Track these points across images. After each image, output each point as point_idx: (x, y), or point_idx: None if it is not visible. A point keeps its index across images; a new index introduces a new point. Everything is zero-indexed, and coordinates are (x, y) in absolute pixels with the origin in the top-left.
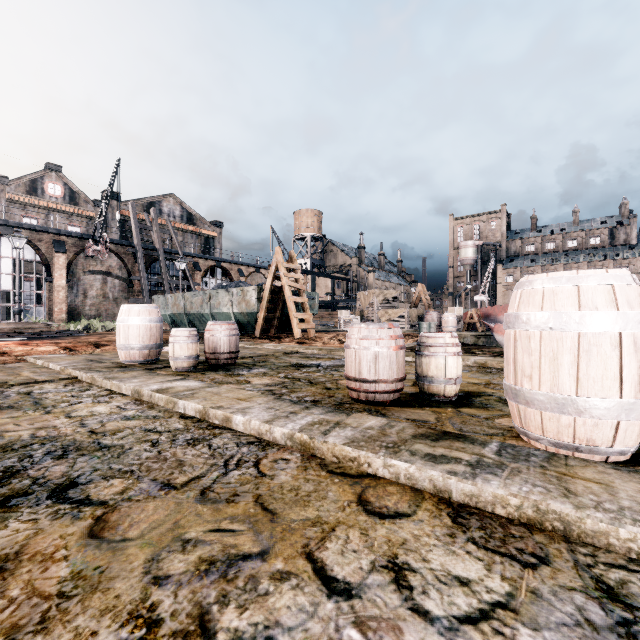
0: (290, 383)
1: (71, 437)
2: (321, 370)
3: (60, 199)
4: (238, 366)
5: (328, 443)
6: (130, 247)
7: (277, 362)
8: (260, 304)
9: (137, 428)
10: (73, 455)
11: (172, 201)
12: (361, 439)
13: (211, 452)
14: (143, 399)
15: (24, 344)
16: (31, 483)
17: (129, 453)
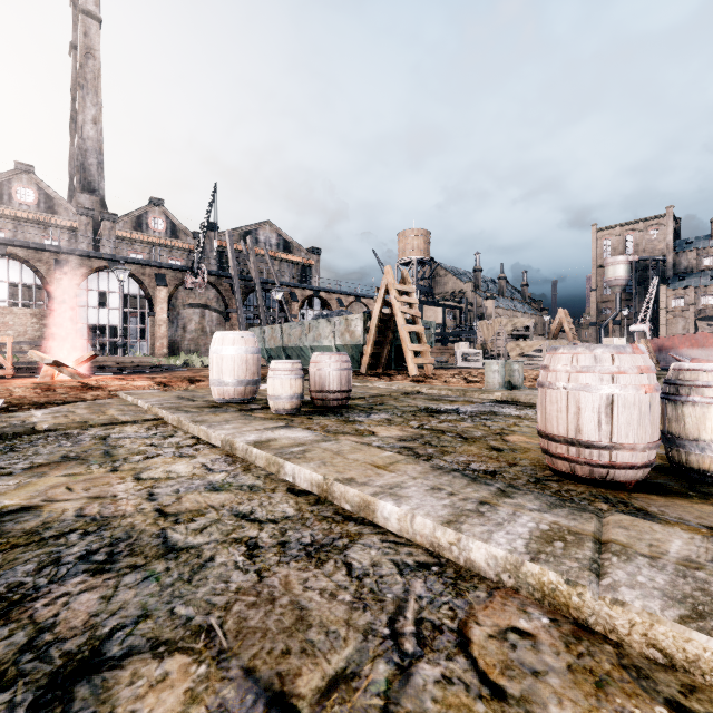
0: (433, 437)
1: (129, 521)
2: (466, 418)
3: (162, 233)
4: (351, 409)
5: (629, 608)
6: (227, 278)
7: (399, 405)
8: (367, 335)
9: (225, 509)
10: (119, 565)
11: (268, 229)
12: (712, 605)
13: (354, 586)
14: (236, 454)
15: (121, 378)
16: (24, 643)
17: (208, 571)
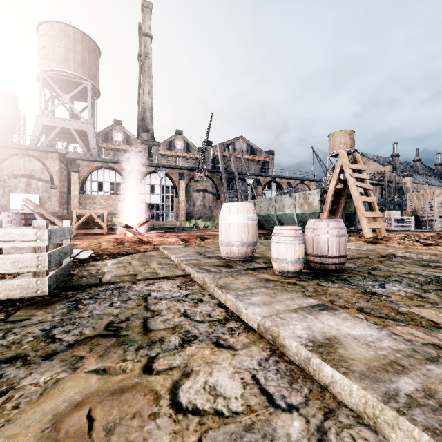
0: None
1: None
2: None
3: (182, 150)
4: (350, 274)
5: None
6: (218, 173)
7: (397, 271)
8: (322, 205)
9: None
10: None
11: (241, 141)
12: None
13: None
14: (285, 353)
15: (161, 236)
16: None
17: None
